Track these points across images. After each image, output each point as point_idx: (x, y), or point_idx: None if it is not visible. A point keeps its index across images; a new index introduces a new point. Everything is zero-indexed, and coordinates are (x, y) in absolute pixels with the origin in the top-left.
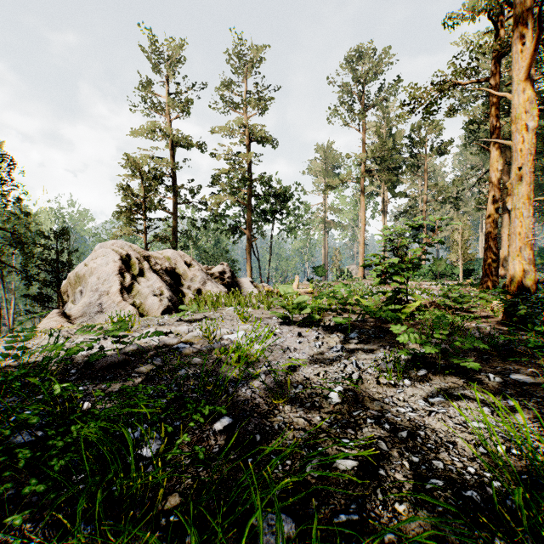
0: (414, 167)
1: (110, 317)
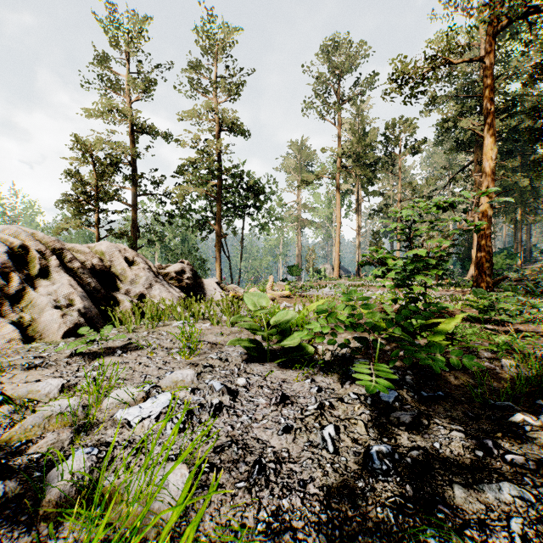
0: (389, 164)
1: None
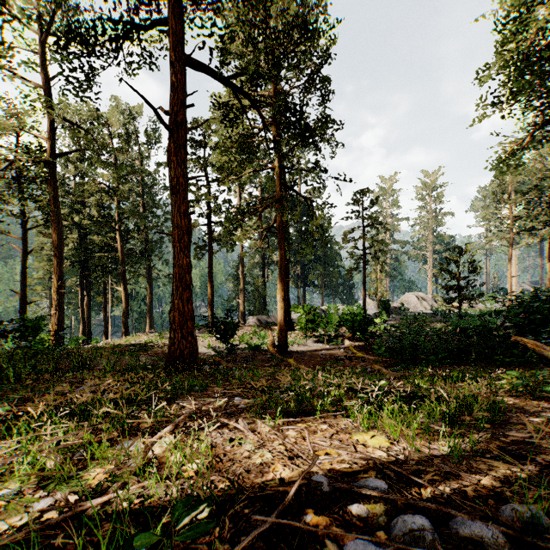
0: None
1: (420, 309)
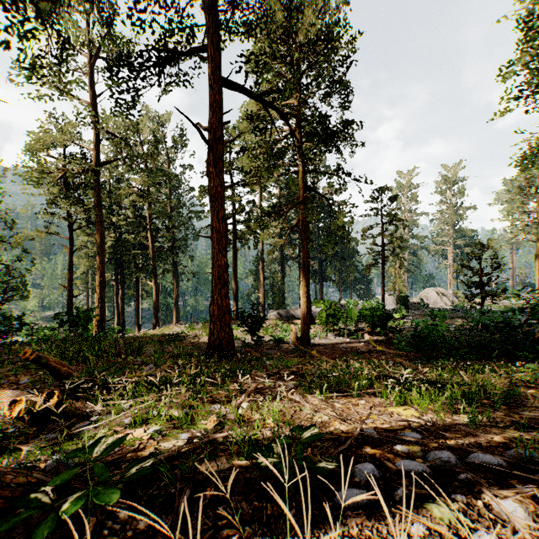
0: None
1: (440, 305)
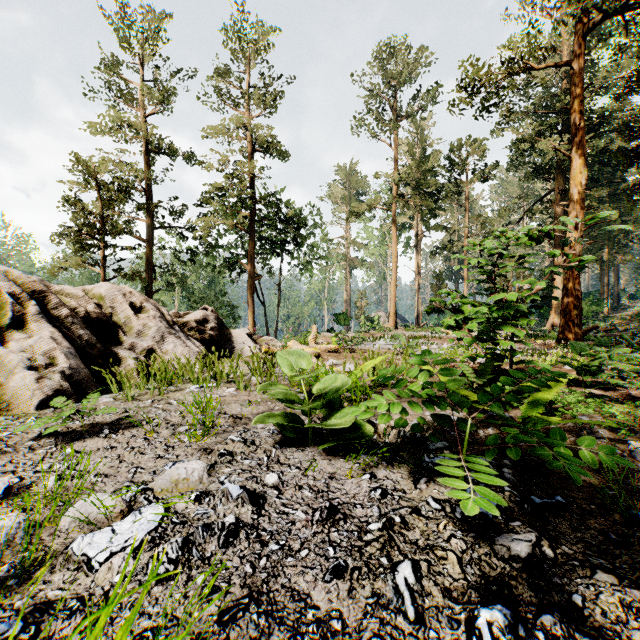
0: (454, 193)
1: None
